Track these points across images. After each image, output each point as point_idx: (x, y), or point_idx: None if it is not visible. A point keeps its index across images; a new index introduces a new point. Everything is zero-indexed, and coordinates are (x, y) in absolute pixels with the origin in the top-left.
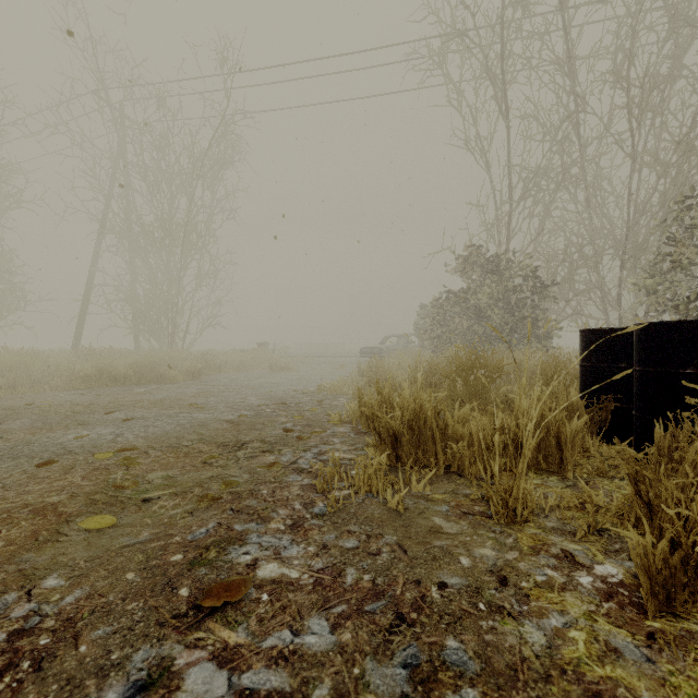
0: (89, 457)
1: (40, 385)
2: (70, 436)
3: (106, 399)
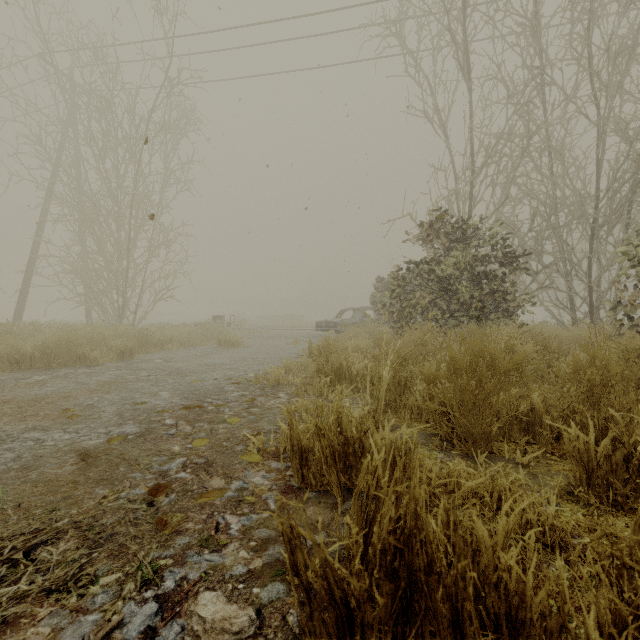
0: None
1: None
2: None
3: None
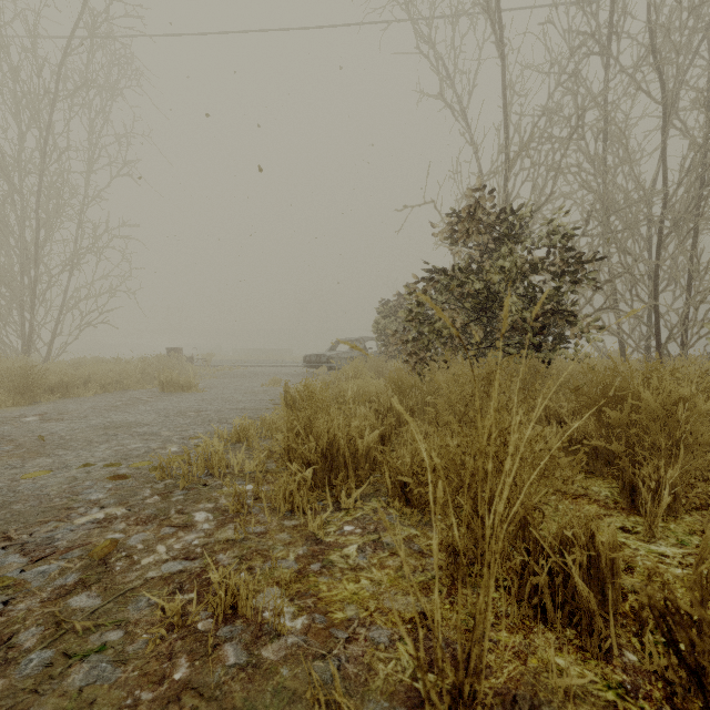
0: None
1: None
2: None
3: None
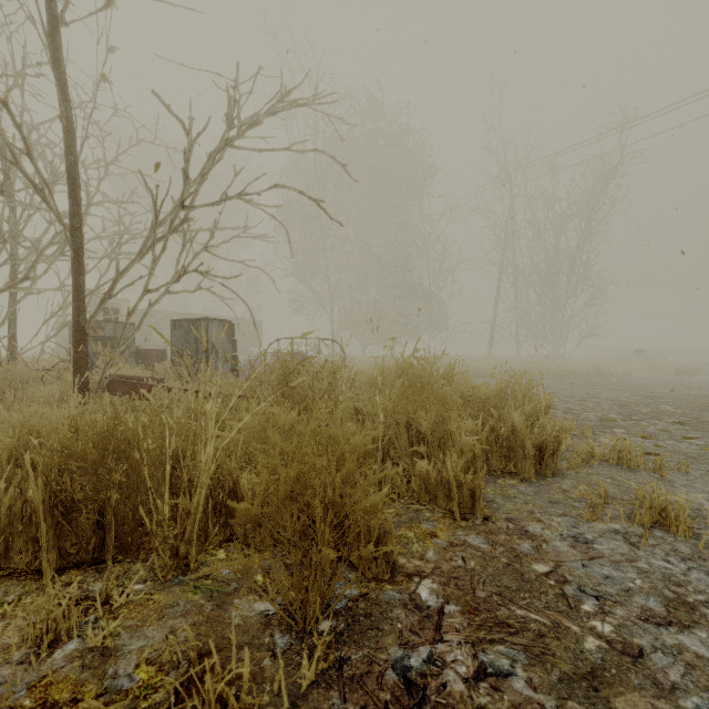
0: (700, 396)
1: (552, 375)
2: (663, 391)
3: (614, 383)
